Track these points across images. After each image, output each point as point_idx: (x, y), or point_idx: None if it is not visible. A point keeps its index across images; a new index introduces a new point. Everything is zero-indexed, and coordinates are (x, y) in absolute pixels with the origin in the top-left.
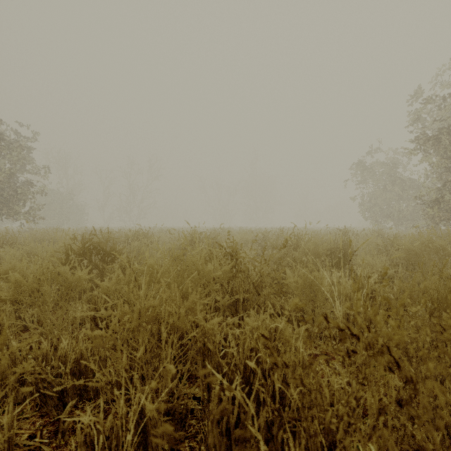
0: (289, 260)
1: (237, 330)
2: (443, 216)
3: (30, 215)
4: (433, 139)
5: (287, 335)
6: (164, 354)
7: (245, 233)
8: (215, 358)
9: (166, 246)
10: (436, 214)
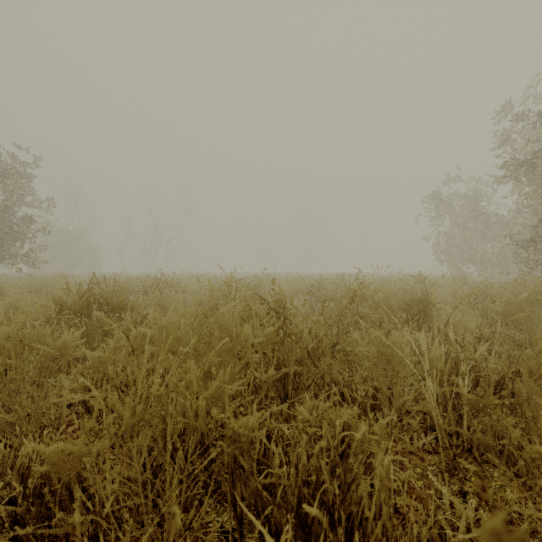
0: (359, 319)
1: (285, 430)
2: (540, 260)
3: (30, 258)
4: (527, 163)
5: (380, 471)
6: (168, 480)
7: (295, 281)
8: (252, 483)
9: (194, 297)
10: (532, 257)
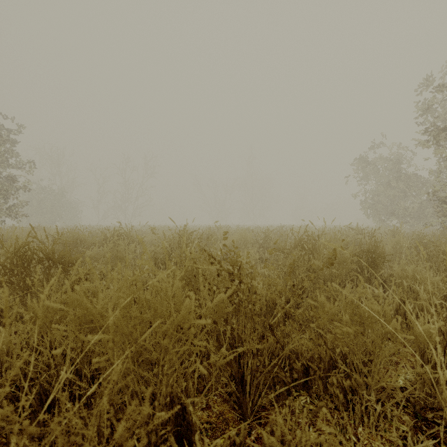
0: (337, 286)
1: None
2: None
3: (12, 212)
4: None
5: None
6: None
7: (244, 232)
8: None
9: (148, 249)
10: None
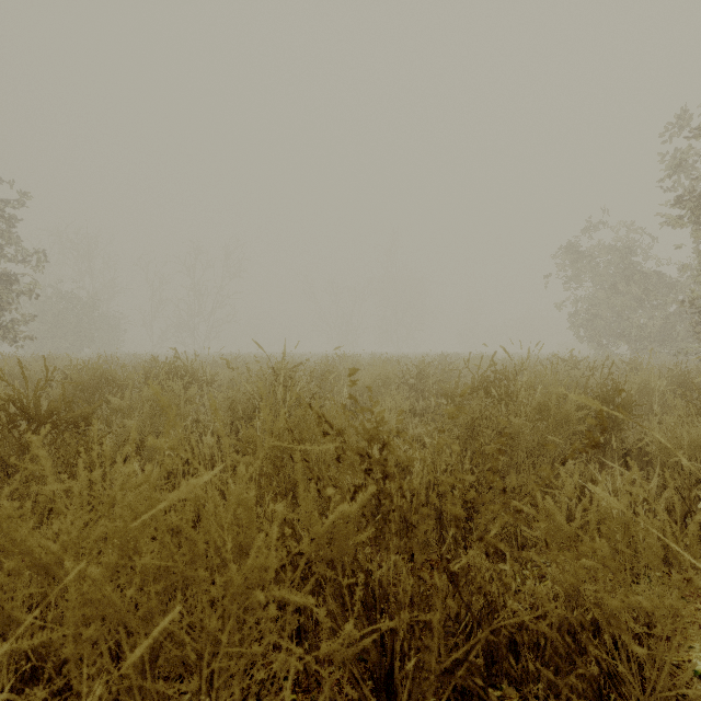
0: (599, 490)
1: None
2: None
3: (9, 332)
4: None
5: None
6: None
7: (385, 366)
8: None
9: (221, 394)
10: None
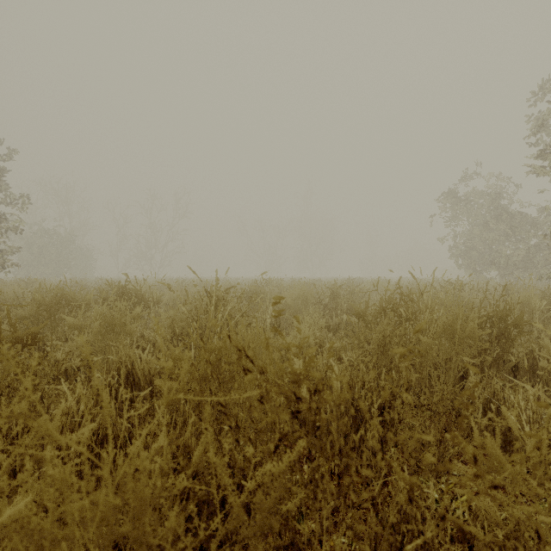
0: None
1: None
2: None
3: None
4: None
5: None
6: None
7: (303, 288)
8: None
9: (163, 313)
10: None
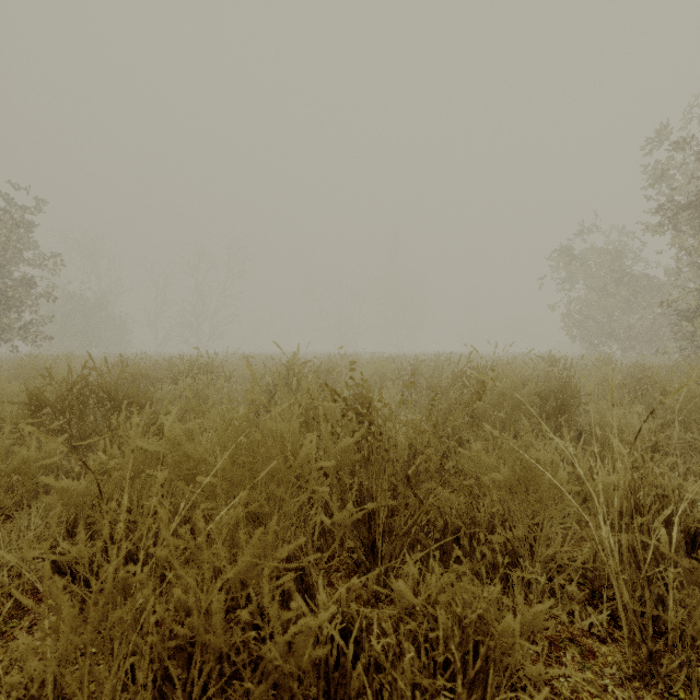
0: (488, 427)
1: (375, 643)
2: None
3: (29, 333)
4: (693, 206)
5: None
6: None
7: (382, 363)
8: None
9: (242, 387)
10: (699, 331)
